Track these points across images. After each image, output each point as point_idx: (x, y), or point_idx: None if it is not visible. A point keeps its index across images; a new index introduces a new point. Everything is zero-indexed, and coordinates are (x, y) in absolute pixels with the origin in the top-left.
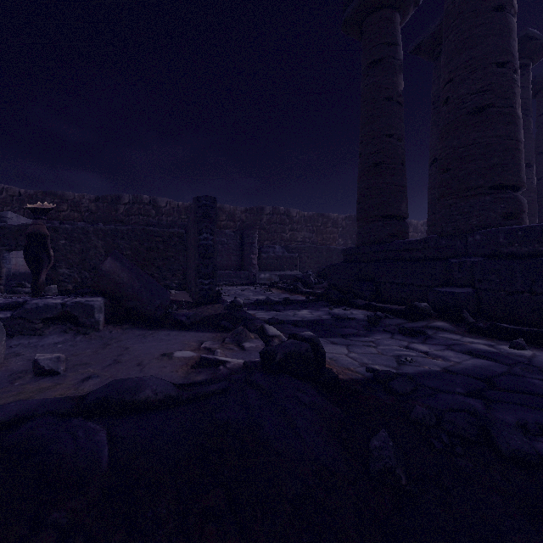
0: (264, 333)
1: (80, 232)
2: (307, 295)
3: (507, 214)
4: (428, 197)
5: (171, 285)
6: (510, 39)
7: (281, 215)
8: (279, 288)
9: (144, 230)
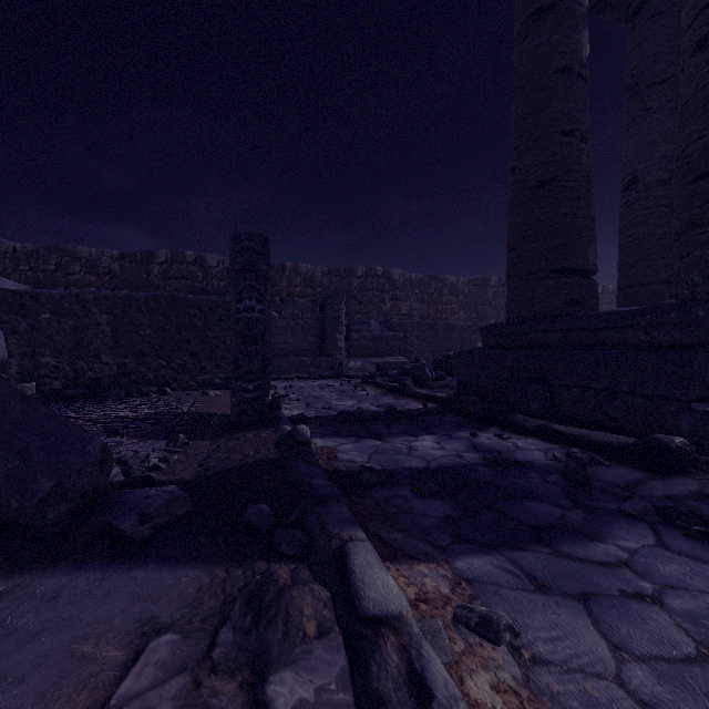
0: (348, 600)
1: (73, 302)
2: (423, 400)
3: None
4: (619, 241)
5: (214, 381)
6: None
7: (378, 277)
8: (377, 385)
9: (172, 298)
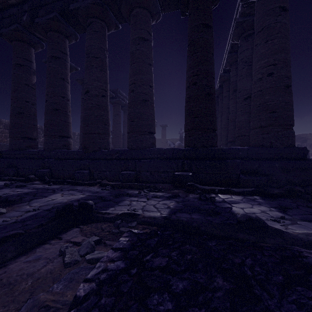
0: None
1: None
2: None
3: (64, 145)
4: None
5: None
6: (66, 90)
7: None
8: None
9: None
